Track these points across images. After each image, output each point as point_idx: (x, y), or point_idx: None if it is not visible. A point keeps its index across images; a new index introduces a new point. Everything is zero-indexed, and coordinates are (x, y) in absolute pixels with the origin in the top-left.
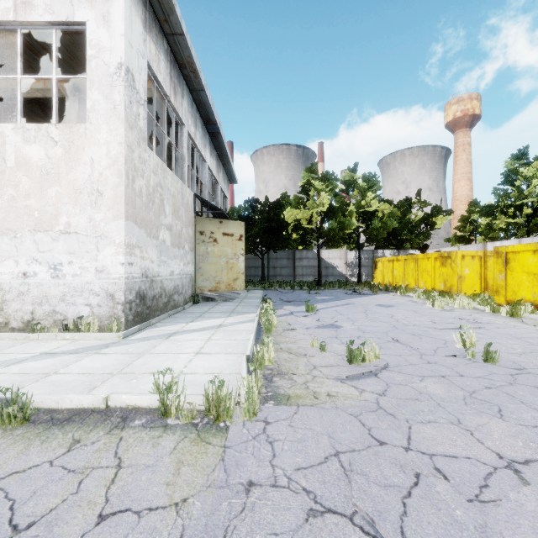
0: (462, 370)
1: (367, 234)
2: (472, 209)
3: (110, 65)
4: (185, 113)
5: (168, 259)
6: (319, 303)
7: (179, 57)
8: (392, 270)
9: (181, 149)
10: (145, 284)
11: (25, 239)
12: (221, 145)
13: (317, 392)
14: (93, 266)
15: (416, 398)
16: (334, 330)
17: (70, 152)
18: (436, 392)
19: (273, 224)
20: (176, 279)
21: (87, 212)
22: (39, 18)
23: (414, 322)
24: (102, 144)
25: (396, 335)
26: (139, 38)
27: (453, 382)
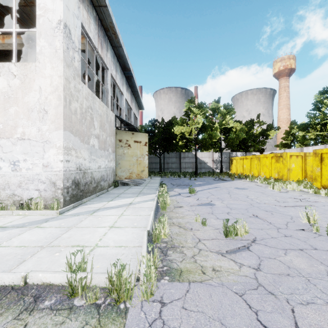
0: (314, 243)
1: (226, 142)
2: (292, 126)
3: (53, 22)
4: (109, 62)
5: (96, 157)
6: (197, 186)
7: (104, 23)
8: (243, 164)
9: (106, 85)
10: (79, 175)
11: None
12: (133, 85)
13: (204, 267)
14: (41, 163)
15: (287, 273)
16: (210, 207)
17: (24, 82)
18: (302, 266)
19: (167, 136)
20: (103, 171)
21: (36, 124)
22: None
23: (264, 201)
24: (47, 77)
25: (254, 212)
26: (75, 5)
27: (311, 255)
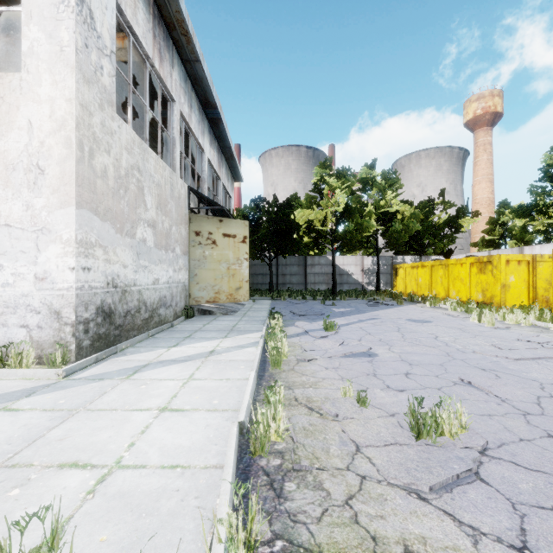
0: None
1: (387, 238)
2: (501, 210)
3: None
4: (175, 87)
5: (150, 263)
6: (338, 317)
7: (166, 13)
8: (417, 277)
9: (171, 130)
10: (112, 296)
11: None
12: (223, 135)
13: (380, 541)
14: (31, 272)
15: None
16: (369, 361)
17: None
18: None
19: (282, 227)
20: (163, 289)
21: (22, 196)
22: None
23: (471, 346)
24: (43, 101)
25: (459, 371)
26: None
27: None
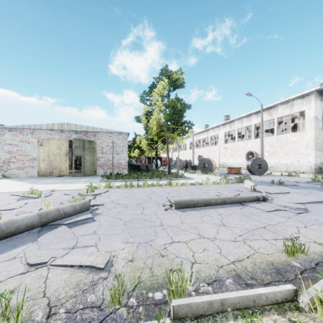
0: None
1: None
2: None
3: (310, 118)
4: None
5: None
6: None
7: None
8: None
9: None
10: (321, 165)
11: (292, 155)
12: None
13: None
14: (306, 161)
15: None
16: None
17: (301, 137)
18: None
19: None
20: None
21: (305, 149)
22: (294, 112)
23: None
24: (308, 135)
25: None
26: (319, 105)
27: None
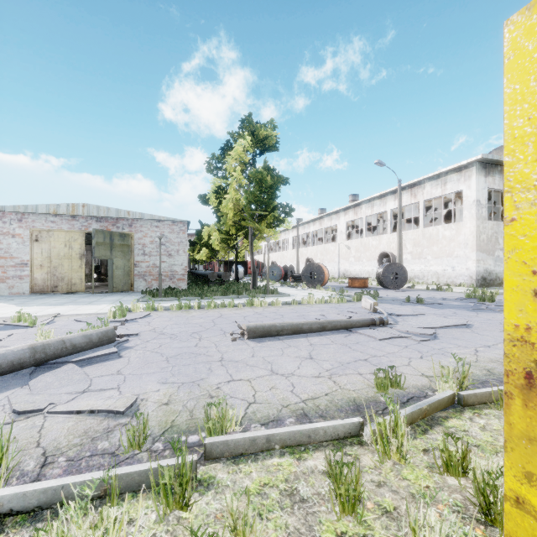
0: None
1: None
2: None
3: (470, 202)
4: None
5: (501, 264)
6: None
7: None
8: None
9: None
10: (485, 274)
11: (444, 259)
12: None
13: None
14: (465, 267)
15: None
16: None
17: (457, 232)
18: None
19: None
20: None
21: (462, 250)
22: (448, 192)
23: None
24: (467, 228)
25: None
26: (482, 183)
27: None
